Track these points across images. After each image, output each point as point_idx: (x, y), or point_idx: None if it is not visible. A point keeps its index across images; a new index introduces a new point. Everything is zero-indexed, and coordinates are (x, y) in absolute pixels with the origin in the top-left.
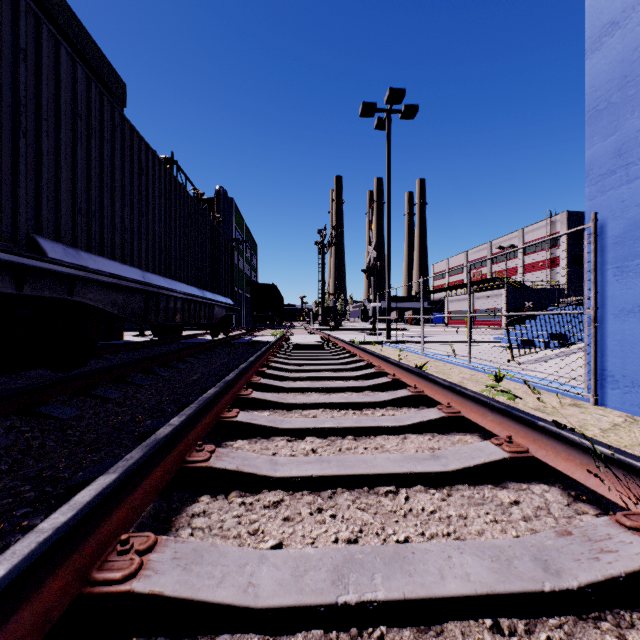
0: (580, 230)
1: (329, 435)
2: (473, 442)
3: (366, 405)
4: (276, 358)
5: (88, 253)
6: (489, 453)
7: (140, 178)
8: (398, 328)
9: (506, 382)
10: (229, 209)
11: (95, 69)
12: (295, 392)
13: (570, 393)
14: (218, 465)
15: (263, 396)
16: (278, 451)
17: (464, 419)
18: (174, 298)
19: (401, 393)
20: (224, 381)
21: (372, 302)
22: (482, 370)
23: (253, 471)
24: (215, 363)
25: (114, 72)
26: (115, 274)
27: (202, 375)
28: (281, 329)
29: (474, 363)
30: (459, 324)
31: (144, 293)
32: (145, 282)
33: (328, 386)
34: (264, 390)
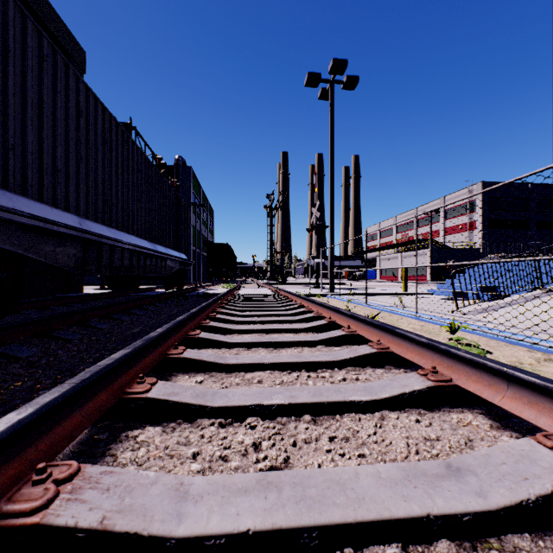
0: (493, 198)
1: (278, 415)
2: (481, 426)
3: (322, 365)
4: (223, 309)
5: (2, 190)
6: (550, 468)
7: (78, 120)
8: (337, 283)
9: (460, 333)
10: (187, 176)
11: (52, 33)
12: (239, 347)
13: (538, 346)
14: (61, 520)
15: (197, 355)
16: (202, 449)
17: (458, 389)
18: (120, 249)
19: (363, 350)
20: (145, 338)
21: (316, 258)
22: (431, 321)
23: (132, 528)
24: (163, 314)
25: (73, 38)
26: (39, 216)
27: (144, 327)
28: (234, 283)
29: (419, 313)
30: (390, 279)
31: (82, 241)
32: (82, 229)
33: (276, 340)
34: (204, 345)
